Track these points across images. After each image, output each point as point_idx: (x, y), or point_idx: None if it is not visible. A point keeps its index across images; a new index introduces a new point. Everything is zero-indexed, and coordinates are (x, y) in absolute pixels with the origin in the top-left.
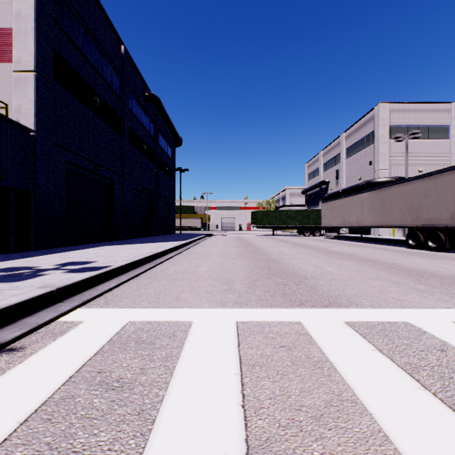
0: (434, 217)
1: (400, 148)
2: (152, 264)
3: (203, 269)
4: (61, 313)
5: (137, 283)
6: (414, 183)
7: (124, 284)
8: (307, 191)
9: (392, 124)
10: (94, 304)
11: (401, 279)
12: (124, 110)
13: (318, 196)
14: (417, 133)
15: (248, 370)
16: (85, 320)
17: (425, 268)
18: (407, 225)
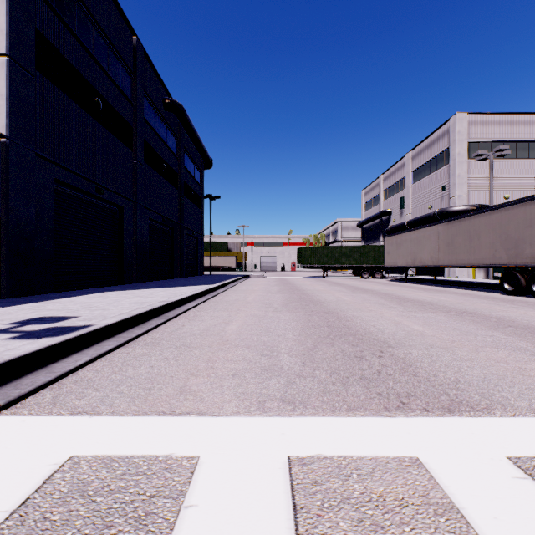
0: None
1: (481, 170)
2: (160, 320)
3: (233, 328)
4: None
5: (127, 354)
6: (511, 210)
7: (106, 355)
8: (364, 224)
9: (472, 140)
10: (30, 405)
11: (534, 345)
12: (137, 119)
13: (378, 229)
14: (505, 149)
15: None
16: None
17: None
18: (501, 264)
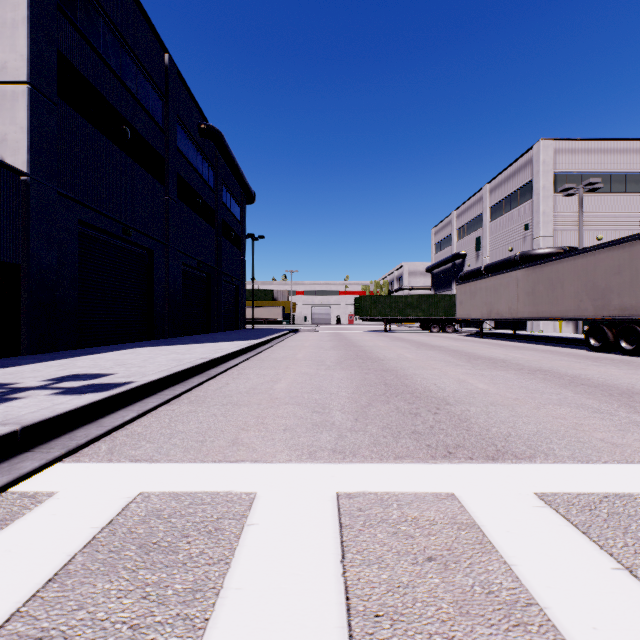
0: (630, 305)
1: (570, 206)
2: (203, 378)
3: (282, 386)
4: (19, 476)
5: (173, 411)
6: (598, 254)
7: (152, 412)
8: (434, 268)
9: (559, 171)
10: (89, 454)
11: (600, 403)
12: (169, 148)
13: (450, 275)
14: (596, 182)
15: (366, 634)
16: (60, 491)
17: (630, 384)
18: (586, 317)
